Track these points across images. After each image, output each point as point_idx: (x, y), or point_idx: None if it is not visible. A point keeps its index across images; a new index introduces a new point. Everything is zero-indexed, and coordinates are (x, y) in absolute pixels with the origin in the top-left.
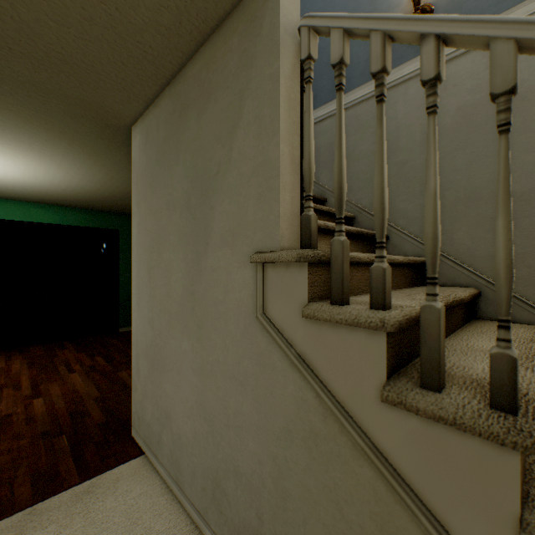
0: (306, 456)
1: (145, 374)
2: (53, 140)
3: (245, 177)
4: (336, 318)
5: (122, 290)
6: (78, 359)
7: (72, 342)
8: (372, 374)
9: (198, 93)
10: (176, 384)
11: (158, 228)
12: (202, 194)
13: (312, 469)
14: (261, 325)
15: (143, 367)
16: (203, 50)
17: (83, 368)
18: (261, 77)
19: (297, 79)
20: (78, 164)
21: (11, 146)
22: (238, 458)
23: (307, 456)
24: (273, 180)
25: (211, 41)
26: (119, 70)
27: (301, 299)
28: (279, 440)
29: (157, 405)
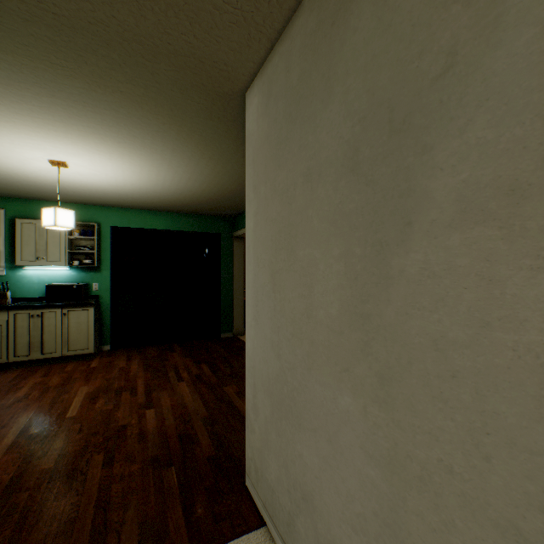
0: None
1: (265, 415)
2: (162, 130)
3: None
4: None
5: (223, 295)
6: (185, 366)
7: (180, 345)
8: None
9: None
10: (325, 459)
11: (288, 214)
12: (392, 131)
13: None
14: None
15: (262, 405)
16: None
17: (190, 376)
18: None
19: None
20: (186, 159)
21: (126, 145)
22: None
23: None
24: None
25: None
26: None
27: None
28: None
29: (286, 470)
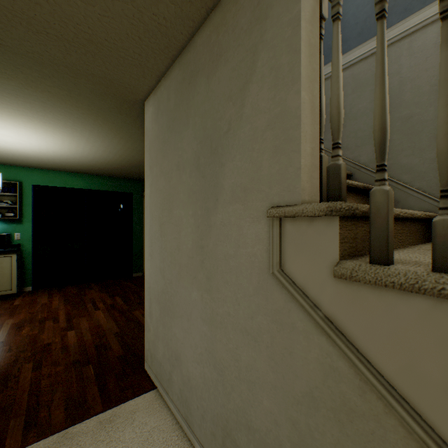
0: (336, 429)
1: (156, 317)
2: (82, 117)
3: (258, 131)
4: (384, 281)
5: (135, 242)
6: (101, 299)
7: (97, 284)
8: (438, 353)
9: (207, 57)
10: (186, 331)
11: (168, 188)
12: (212, 153)
13: (344, 446)
14: (277, 282)
15: (155, 311)
16: (212, 16)
17: (105, 306)
18: (277, 25)
19: (316, 24)
20: (101, 137)
21: (51, 124)
22: (251, 413)
23: (337, 431)
24: (293, 130)
25: (221, 4)
26: (136, 46)
27: (329, 257)
28: (300, 405)
29: (168, 347)
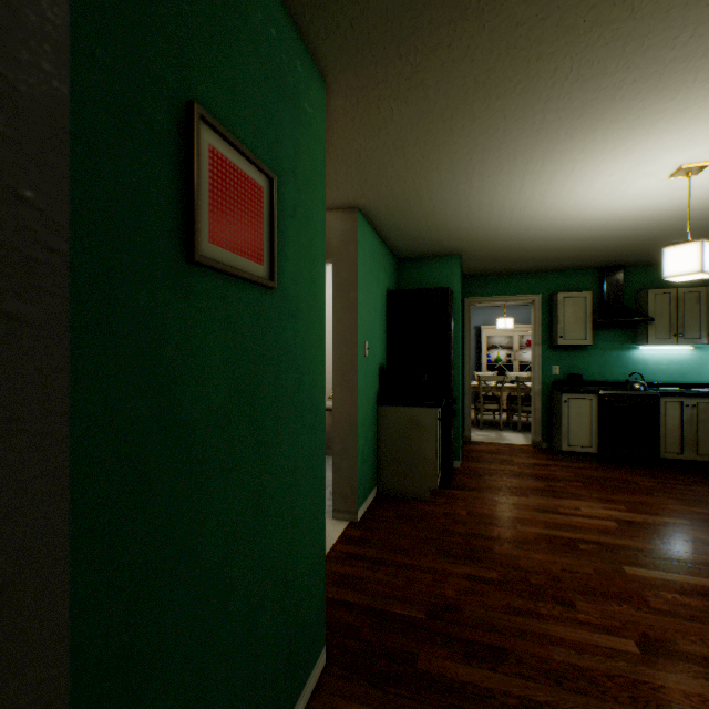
0: None
1: None
2: (498, 115)
3: None
4: None
5: None
6: None
7: None
8: None
9: None
10: None
11: None
12: None
13: None
14: None
15: None
16: None
17: None
18: None
19: None
20: (647, 42)
21: (580, 131)
22: None
23: None
24: None
25: None
26: None
27: None
28: None
29: None
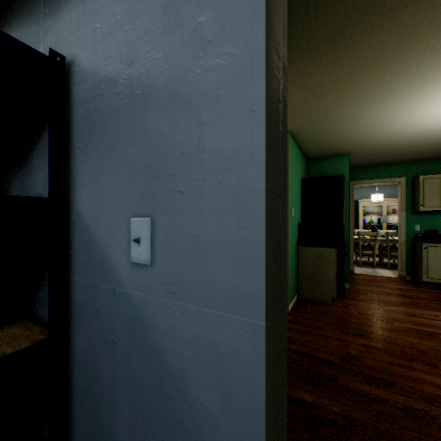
0: None
1: None
2: (386, 72)
3: None
4: None
5: None
6: None
7: None
8: None
9: None
10: None
11: None
12: None
13: None
14: None
15: None
16: None
17: None
18: None
19: None
20: None
21: None
22: None
23: None
24: None
25: None
26: None
27: None
28: None
29: None
